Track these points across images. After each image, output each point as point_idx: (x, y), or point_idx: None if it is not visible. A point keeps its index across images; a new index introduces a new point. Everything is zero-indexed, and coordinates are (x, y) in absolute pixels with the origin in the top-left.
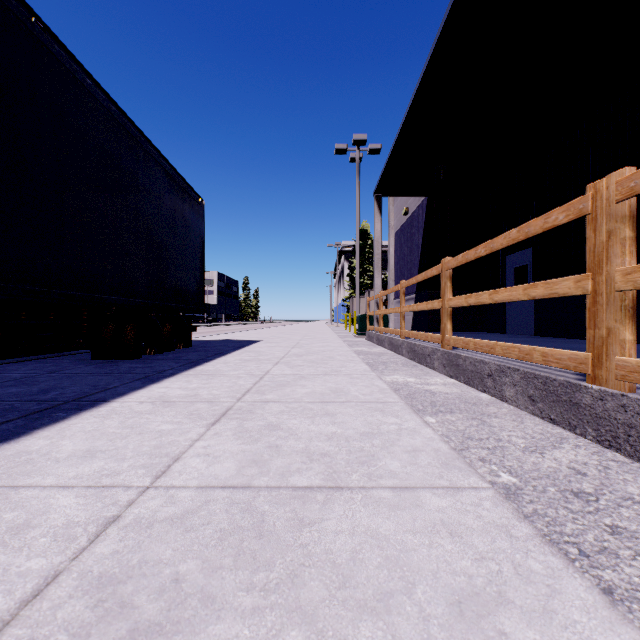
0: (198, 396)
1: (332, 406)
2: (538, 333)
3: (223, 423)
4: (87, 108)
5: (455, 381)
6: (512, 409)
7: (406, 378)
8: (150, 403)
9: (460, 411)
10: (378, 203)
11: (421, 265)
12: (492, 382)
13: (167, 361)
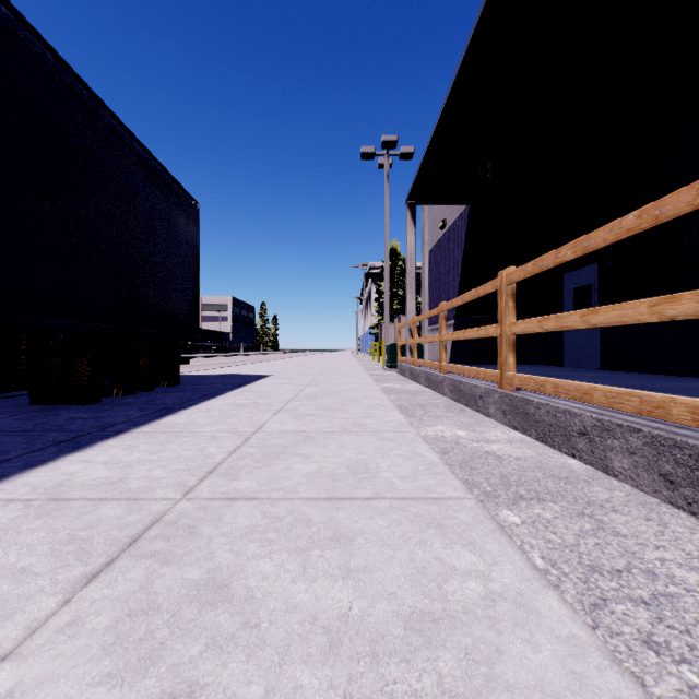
0: (122, 484)
1: (347, 511)
2: (605, 366)
3: (114, 574)
4: (3, 49)
5: (523, 436)
6: (630, 492)
7: (455, 430)
8: (21, 504)
9: (552, 497)
10: (411, 212)
11: (461, 286)
12: (587, 444)
13: (130, 407)
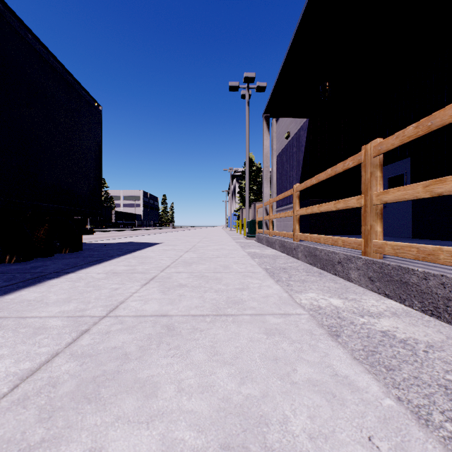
0: None
1: None
2: (416, 236)
3: None
4: None
5: (401, 305)
6: None
7: (328, 299)
8: None
9: None
10: (267, 122)
11: (302, 178)
12: None
13: (1, 276)
